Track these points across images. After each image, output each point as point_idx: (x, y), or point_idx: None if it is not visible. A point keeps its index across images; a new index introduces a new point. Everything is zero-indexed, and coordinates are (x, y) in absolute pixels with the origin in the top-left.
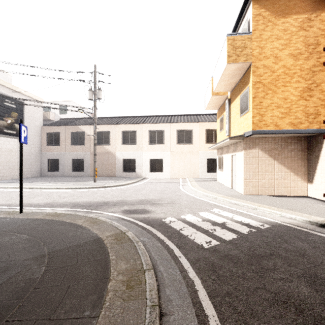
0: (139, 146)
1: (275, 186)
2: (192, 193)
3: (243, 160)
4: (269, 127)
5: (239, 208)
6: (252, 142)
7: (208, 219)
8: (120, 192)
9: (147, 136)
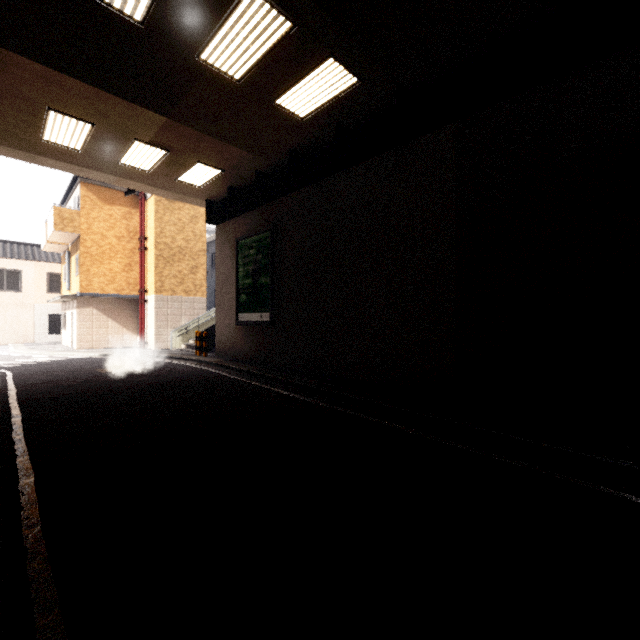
0: None
1: (110, 340)
2: (13, 354)
3: (77, 318)
4: (97, 291)
5: (60, 356)
6: (86, 302)
7: (22, 361)
8: None
9: None
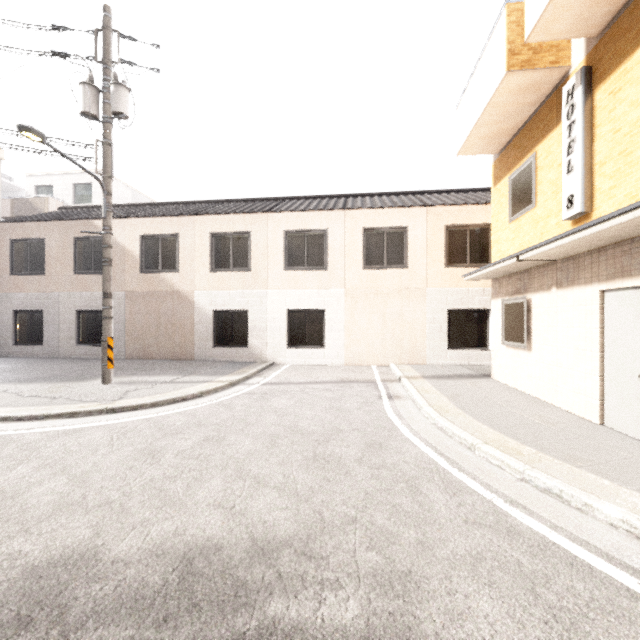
0: (258, 275)
1: None
2: (456, 457)
3: None
4: None
5: None
6: None
7: None
8: (137, 450)
9: (280, 246)
